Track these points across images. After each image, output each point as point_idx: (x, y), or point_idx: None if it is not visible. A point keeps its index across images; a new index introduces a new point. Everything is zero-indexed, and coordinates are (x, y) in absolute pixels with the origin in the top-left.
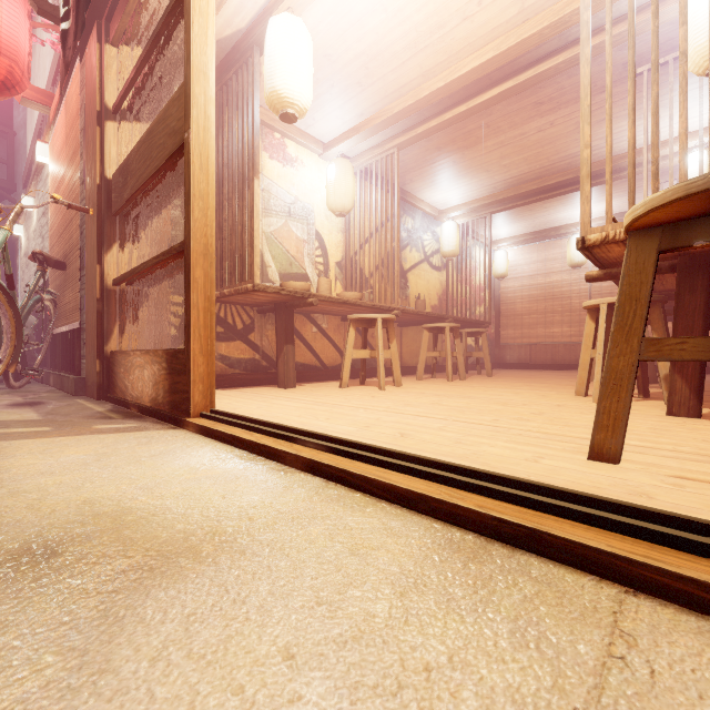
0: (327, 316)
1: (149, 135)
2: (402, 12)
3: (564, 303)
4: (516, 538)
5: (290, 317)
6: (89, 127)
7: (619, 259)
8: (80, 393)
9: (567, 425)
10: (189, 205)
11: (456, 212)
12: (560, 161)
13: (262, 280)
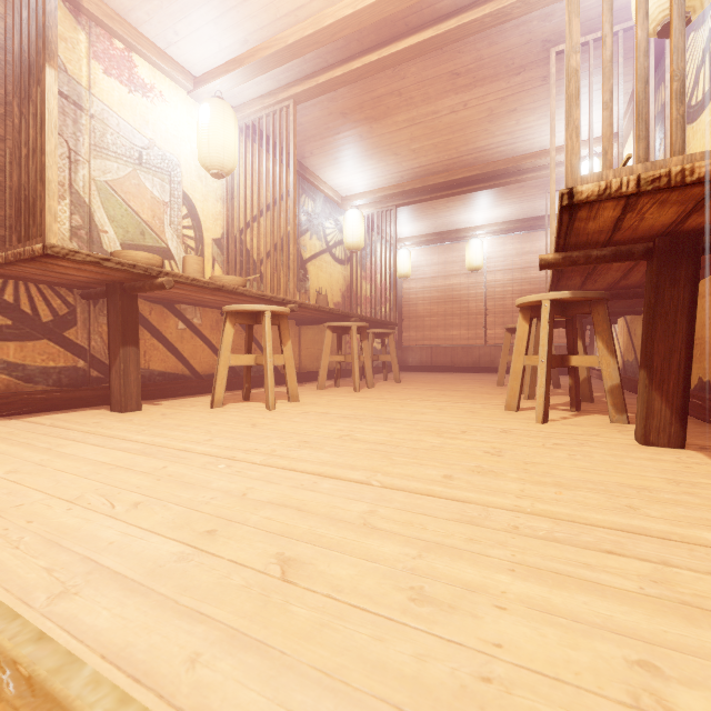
0: (201, 309)
1: None
2: None
3: (462, 306)
4: None
5: (131, 306)
6: None
7: (592, 235)
8: None
9: (559, 483)
10: None
11: (361, 200)
12: (468, 154)
13: (90, 249)
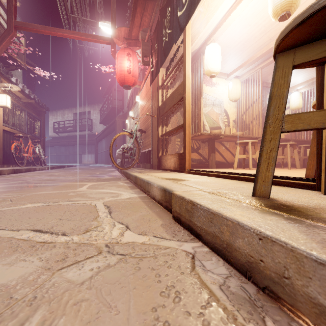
0: (229, 142)
1: (172, 94)
2: (257, 24)
3: None
4: None
5: (213, 143)
6: (154, 92)
7: None
8: (151, 168)
9: None
10: (185, 114)
11: (299, 87)
12: None
13: (203, 130)
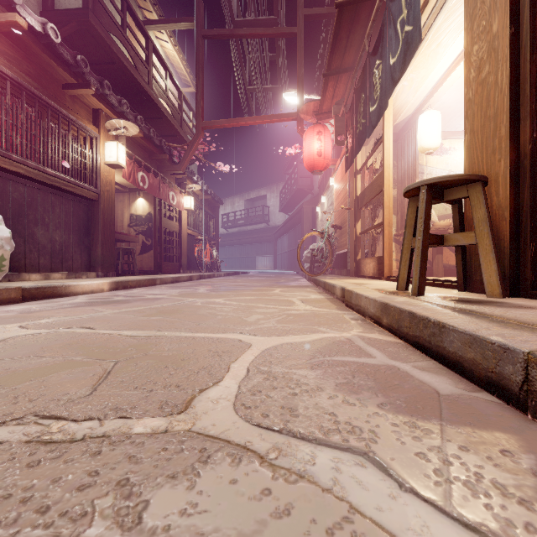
0: None
1: (371, 184)
2: None
3: None
4: (435, 285)
5: None
6: (351, 177)
7: None
8: (348, 275)
9: None
10: (383, 211)
11: None
12: None
13: None
